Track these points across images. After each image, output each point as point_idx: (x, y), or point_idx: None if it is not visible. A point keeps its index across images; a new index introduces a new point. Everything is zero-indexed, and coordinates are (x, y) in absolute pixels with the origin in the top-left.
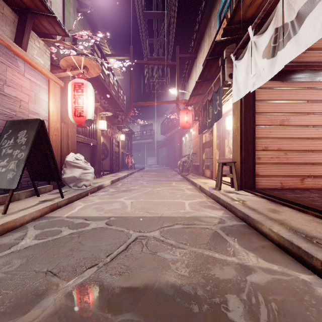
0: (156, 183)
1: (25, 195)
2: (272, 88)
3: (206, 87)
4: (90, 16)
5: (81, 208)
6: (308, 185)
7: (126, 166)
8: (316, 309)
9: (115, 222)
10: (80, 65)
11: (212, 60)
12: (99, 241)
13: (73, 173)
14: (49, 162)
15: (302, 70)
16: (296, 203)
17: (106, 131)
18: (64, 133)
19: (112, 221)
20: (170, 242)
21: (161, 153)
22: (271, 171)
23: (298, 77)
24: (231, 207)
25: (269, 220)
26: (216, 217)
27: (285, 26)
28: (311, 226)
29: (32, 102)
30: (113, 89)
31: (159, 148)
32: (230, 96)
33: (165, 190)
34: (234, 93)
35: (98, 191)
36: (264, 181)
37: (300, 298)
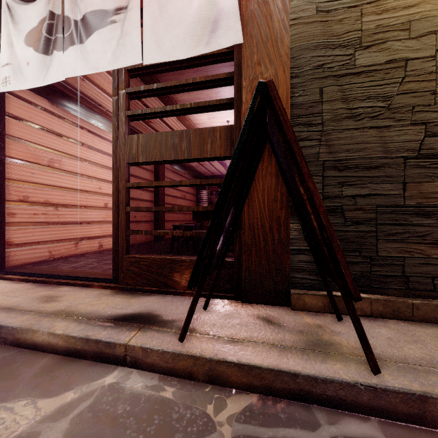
0: None
1: None
2: (37, 106)
3: None
4: None
5: None
6: (84, 250)
7: None
8: (133, 416)
9: None
10: None
11: None
12: None
13: None
14: None
15: (78, 101)
16: (77, 277)
17: None
18: None
19: None
20: None
21: None
22: (36, 236)
23: (72, 108)
24: None
25: (46, 318)
26: None
27: (66, 20)
28: (102, 303)
29: None
30: None
31: None
32: None
33: None
34: None
35: None
36: (22, 253)
37: (114, 417)
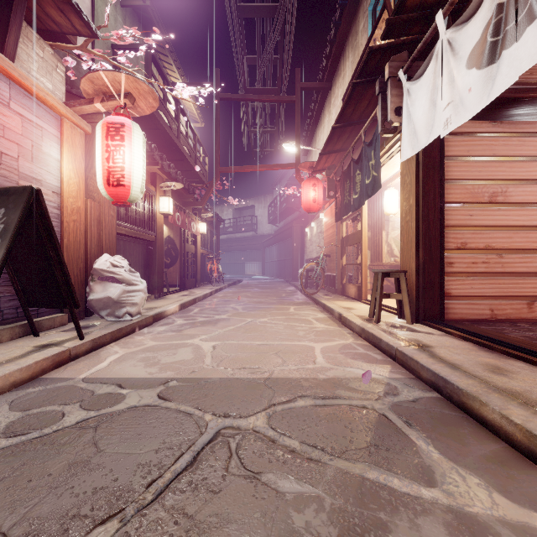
0: (260, 309)
1: (10, 334)
2: (476, 135)
3: (348, 137)
4: (145, 15)
5: (116, 359)
6: None
7: (208, 277)
8: None
9: (177, 391)
10: (119, 91)
11: (363, 84)
12: (138, 442)
13: (106, 292)
14: (54, 271)
15: (533, 99)
16: (535, 352)
17: (172, 216)
18: (92, 218)
19: (173, 390)
20: (289, 445)
21: (269, 256)
22: (474, 288)
23: (523, 113)
24: (405, 358)
25: (495, 393)
26: (377, 379)
27: None
28: None
29: (26, 159)
30: (186, 144)
31: (265, 247)
32: (394, 151)
33: (276, 322)
34: (405, 142)
35: (154, 325)
36: (460, 307)
37: None
